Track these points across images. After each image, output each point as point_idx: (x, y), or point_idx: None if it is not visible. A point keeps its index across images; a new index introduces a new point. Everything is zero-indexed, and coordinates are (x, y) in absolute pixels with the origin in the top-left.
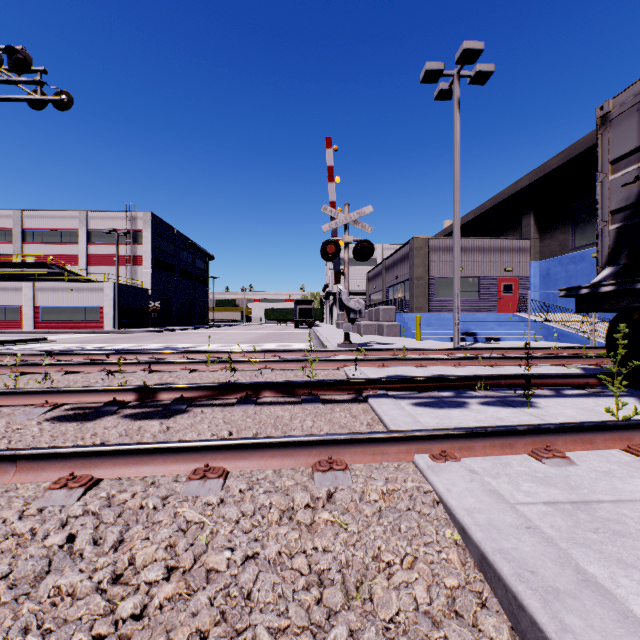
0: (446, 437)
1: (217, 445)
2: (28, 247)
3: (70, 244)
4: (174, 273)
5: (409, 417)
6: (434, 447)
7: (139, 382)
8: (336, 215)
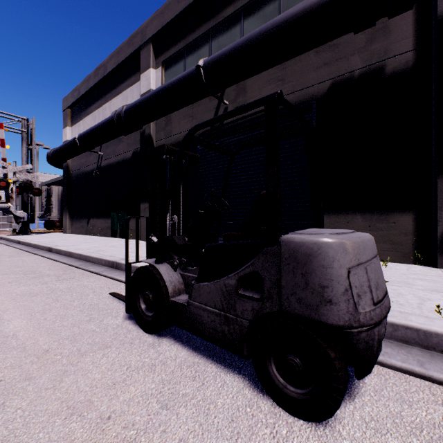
0: None
1: None
2: None
3: None
4: None
5: None
6: None
7: None
8: None
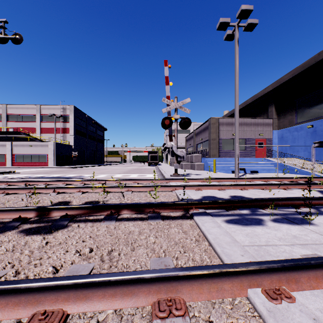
0: (274, 270)
1: (59, 286)
2: (10, 123)
3: (31, 122)
4: (86, 137)
5: (227, 236)
6: (264, 280)
7: (48, 200)
8: (170, 103)
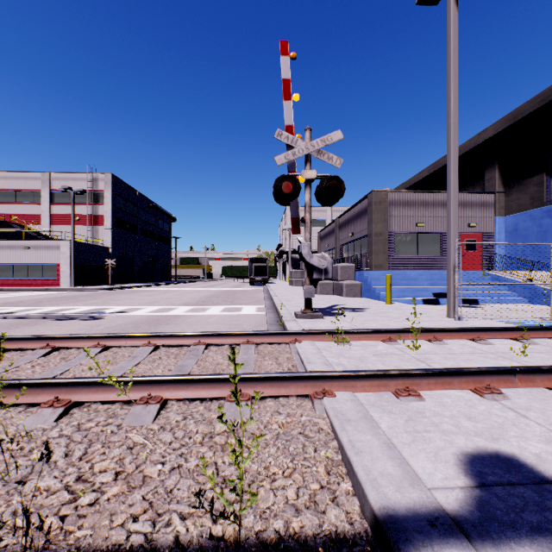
0: None
1: None
2: None
3: (33, 204)
4: (136, 233)
5: None
6: None
7: None
8: (294, 143)
